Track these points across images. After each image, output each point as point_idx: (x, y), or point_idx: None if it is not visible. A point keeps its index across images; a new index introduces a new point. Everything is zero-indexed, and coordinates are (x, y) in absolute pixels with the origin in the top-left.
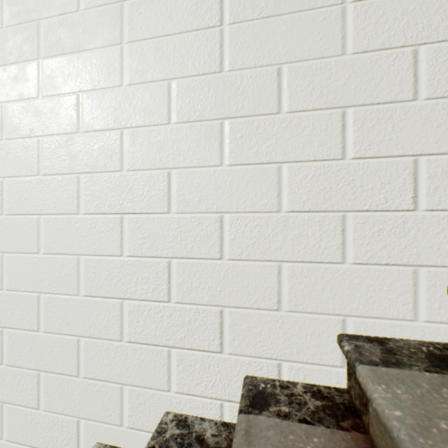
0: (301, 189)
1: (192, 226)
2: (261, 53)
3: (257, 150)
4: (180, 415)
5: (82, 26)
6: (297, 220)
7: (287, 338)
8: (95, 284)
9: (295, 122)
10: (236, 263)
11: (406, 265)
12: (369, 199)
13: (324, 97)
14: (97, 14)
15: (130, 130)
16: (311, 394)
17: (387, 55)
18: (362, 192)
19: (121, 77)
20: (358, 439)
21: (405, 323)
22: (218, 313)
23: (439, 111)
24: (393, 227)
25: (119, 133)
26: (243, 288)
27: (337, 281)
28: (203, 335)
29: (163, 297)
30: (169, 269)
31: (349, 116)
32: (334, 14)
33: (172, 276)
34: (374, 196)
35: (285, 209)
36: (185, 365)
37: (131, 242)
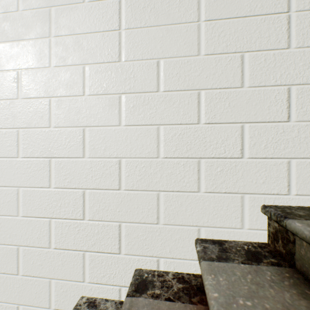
0: (172, 143)
1: (99, 167)
2: (146, 50)
3: (143, 116)
4: (91, 298)
5: (20, 22)
6: (169, 164)
7: (163, 242)
8: (30, 208)
9: (168, 98)
10: (129, 192)
11: (237, 193)
12: (215, 150)
13: (187, 82)
14: (32, 14)
15: (56, 98)
16: (177, 279)
17: (225, 57)
18: (210, 145)
19: (49, 60)
20: (201, 309)
21: (236, 230)
22: (117, 226)
23: (256, 95)
24: (229, 169)
25: (48, 100)
26: (134, 209)
27: (195, 203)
28: (107, 242)
29: (79, 216)
30: (83, 196)
31: (202, 96)
32: (193, 28)
33: (86, 202)
34: (218, 148)
35: (162, 156)
36: (95, 263)
37: (57, 178)
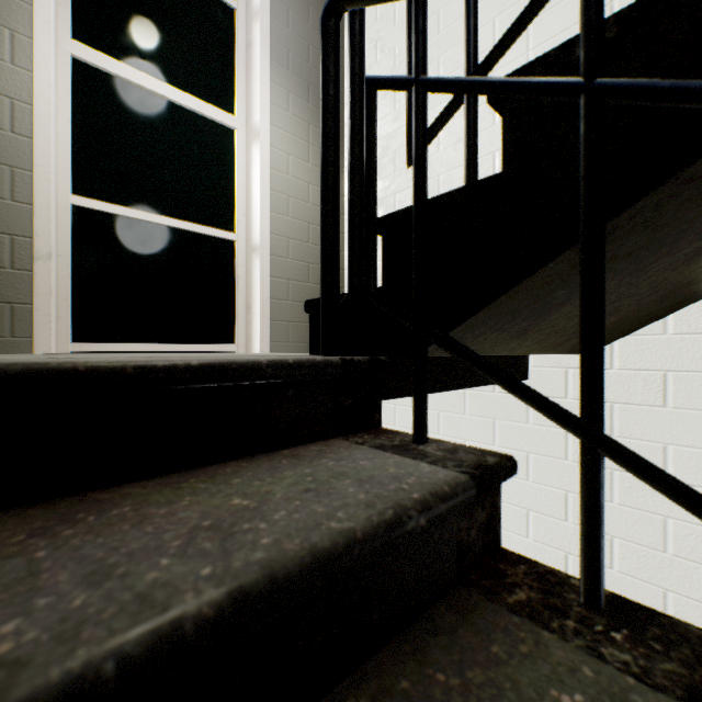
0: None
1: None
2: None
3: None
4: None
5: None
6: None
7: None
8: None
9: None
10: None
11: None
12: None
13: None
14: None
15: None
16: None
17: None
18: None
19: None
20: None
21: None
22: None
23: None
24: None
25: None
26: None
27: None
28: None
29: None
30: None
31: None
32: None
33: None
34: None
35: None
36: None
37: None
